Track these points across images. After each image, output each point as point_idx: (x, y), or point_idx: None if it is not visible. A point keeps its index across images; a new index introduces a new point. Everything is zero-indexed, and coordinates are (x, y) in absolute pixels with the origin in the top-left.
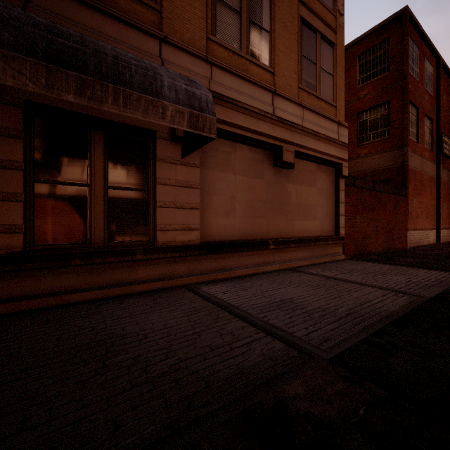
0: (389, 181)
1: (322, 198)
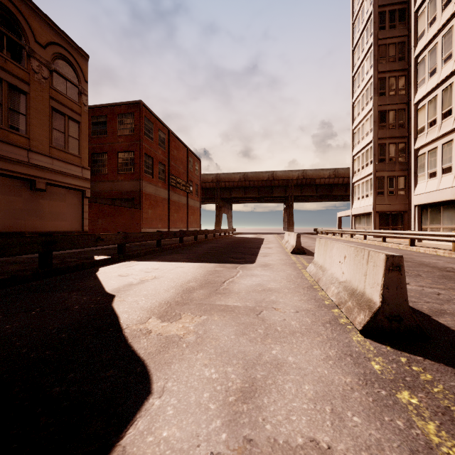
0: (134, 199)
1: (71, 209)
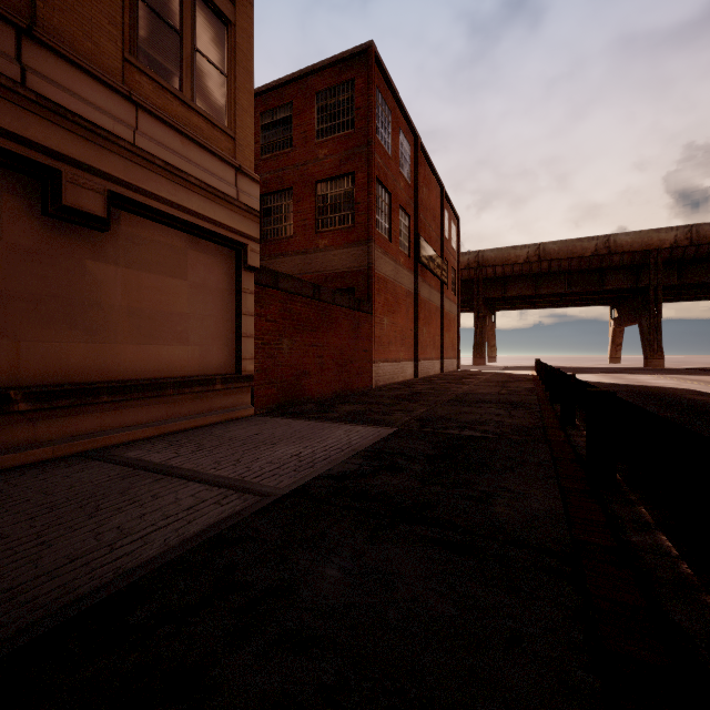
0: (353, 290)
1: (204, 303)
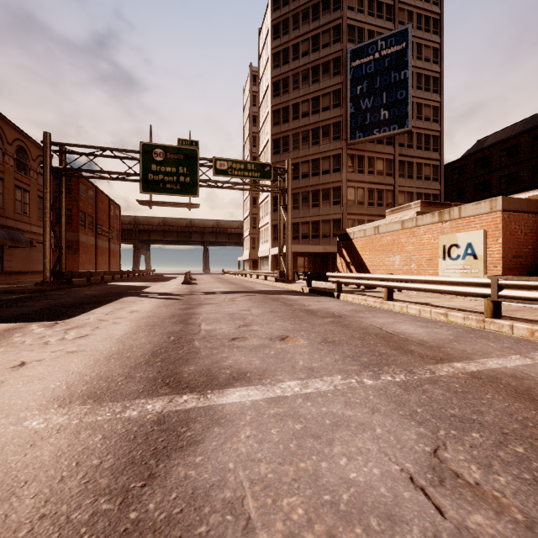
0: (71, 246)
1: None
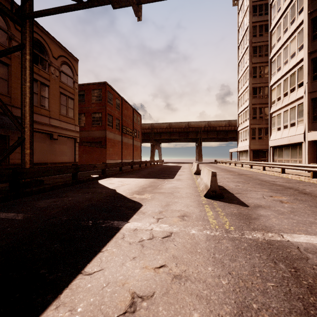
0: (102, 142)
1: (69, 149)
